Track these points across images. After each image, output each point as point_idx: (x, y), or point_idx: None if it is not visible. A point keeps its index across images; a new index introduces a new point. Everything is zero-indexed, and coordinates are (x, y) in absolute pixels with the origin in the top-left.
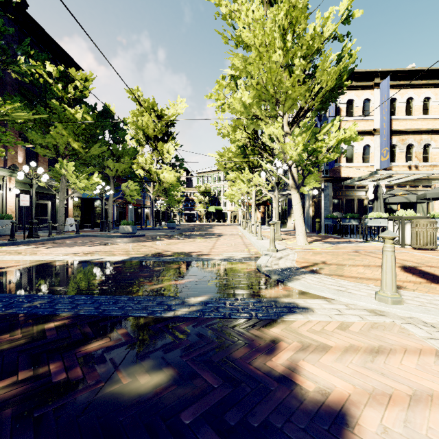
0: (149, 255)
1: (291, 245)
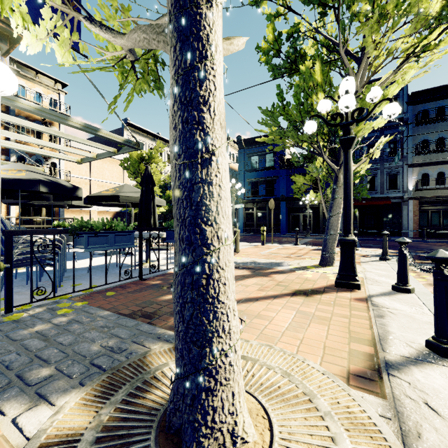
0: None
1: None
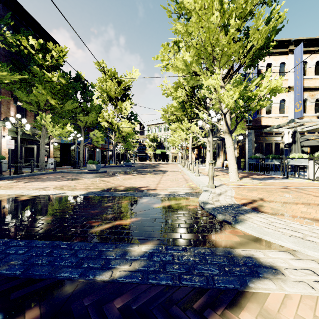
0: (104, 190)
1: (226, 181)
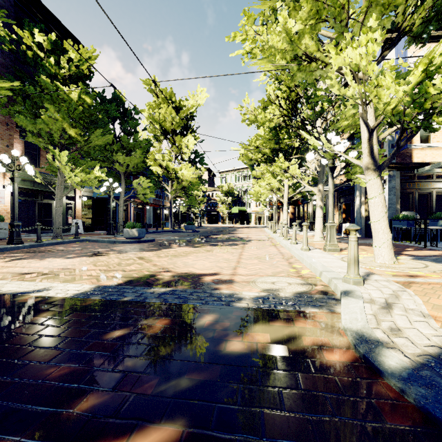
0: (131, 281)
1: (371, 265)
